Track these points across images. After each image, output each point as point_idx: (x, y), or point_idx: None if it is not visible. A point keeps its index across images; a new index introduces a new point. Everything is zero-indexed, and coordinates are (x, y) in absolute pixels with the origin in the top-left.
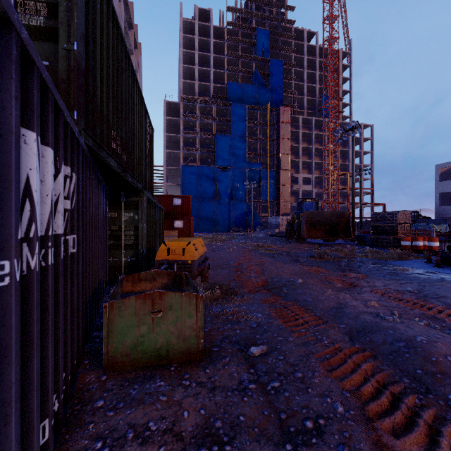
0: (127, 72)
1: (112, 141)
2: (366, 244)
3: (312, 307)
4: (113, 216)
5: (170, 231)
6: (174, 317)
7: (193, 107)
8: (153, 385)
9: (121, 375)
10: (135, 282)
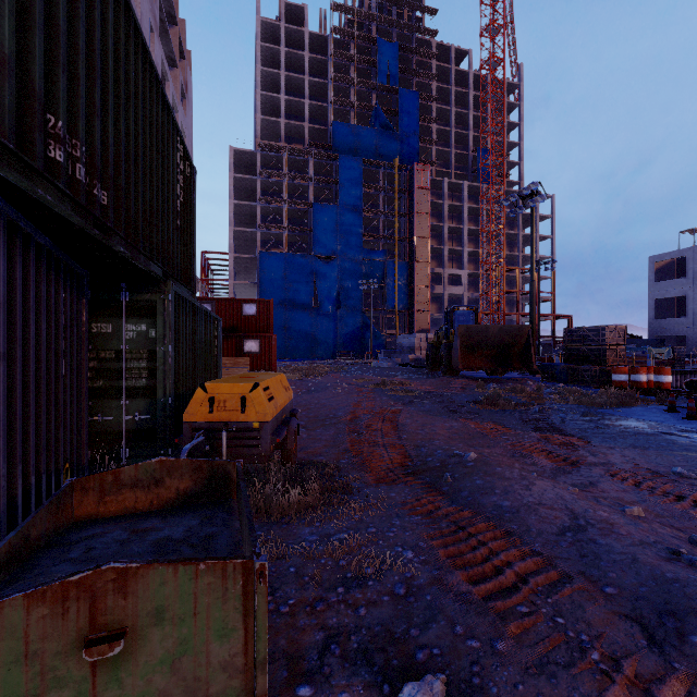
0: (110, 6)
1: (50, 143)
2: (555, 378)
3: (518, 526)
4: (103, 331)
5: (236, 358)
6: (170, 644)
7: (277, 160)
8: None
9: None
10: (107, 491)
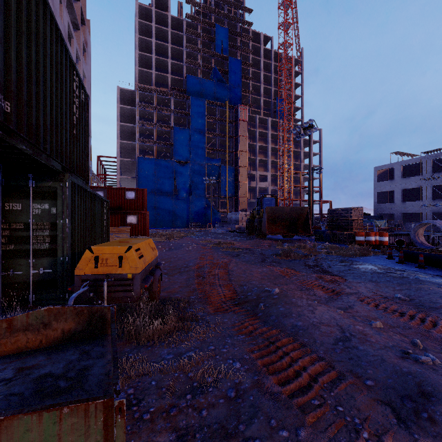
0: None
1: None
2: (323, 239)
3: (308, 339)
4: (14, 209)
5: (120, 228)
6: None
7: (150, 97)
8: None
9: None
10: (1, 336)
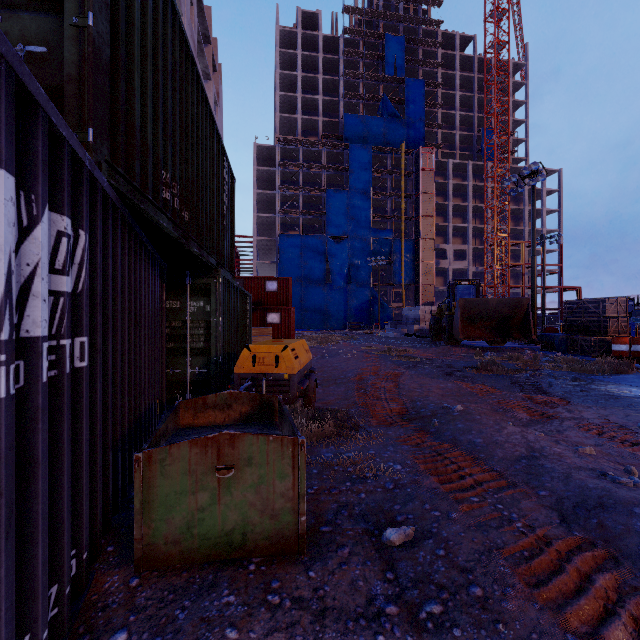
0: (190, 84)
1: (164, 189)
2: (555, 348)
3: (485, 455)
4: (173, 307)
5: (261, 328)
6: (255, 477)
7: (294, 152)
8: (217, 603)
9: (164, 578)
10: (199, 410)
